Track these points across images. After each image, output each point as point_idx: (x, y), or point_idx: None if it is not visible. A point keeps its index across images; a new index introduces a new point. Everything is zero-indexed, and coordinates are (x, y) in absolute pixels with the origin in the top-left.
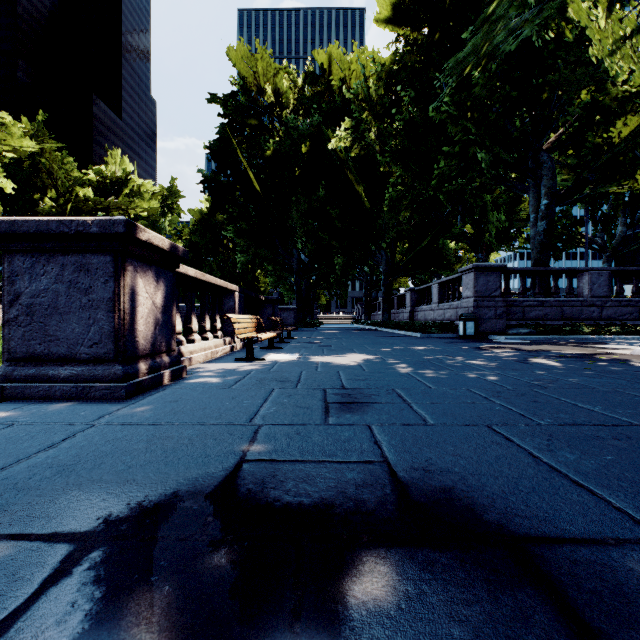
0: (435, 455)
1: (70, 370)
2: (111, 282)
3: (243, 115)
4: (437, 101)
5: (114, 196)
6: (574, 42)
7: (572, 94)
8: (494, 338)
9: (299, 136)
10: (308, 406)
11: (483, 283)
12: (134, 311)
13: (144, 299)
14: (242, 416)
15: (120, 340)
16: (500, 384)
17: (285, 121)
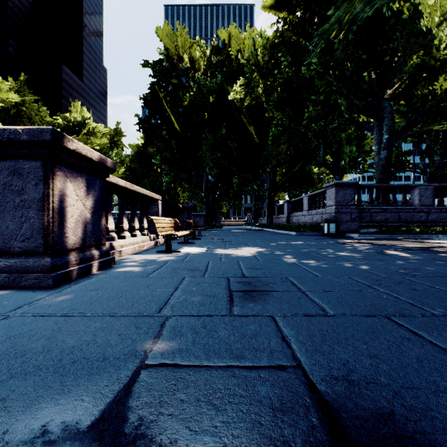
0: (350, 356)
1: (4, 262)
2: (41, 184)
3: (167, 76)
4: (310, 58)
5: (76, 135)
6: (408, 19)
7: (406, 57)
8: (350, 235)
9: (207, 91)
10: (214, 294)
11: (342, 195)
12: (64, 210)
13: (74, 201)
14: (152, 306)
15: (49, 235)
16: (374, 272)
17: (197, 80)
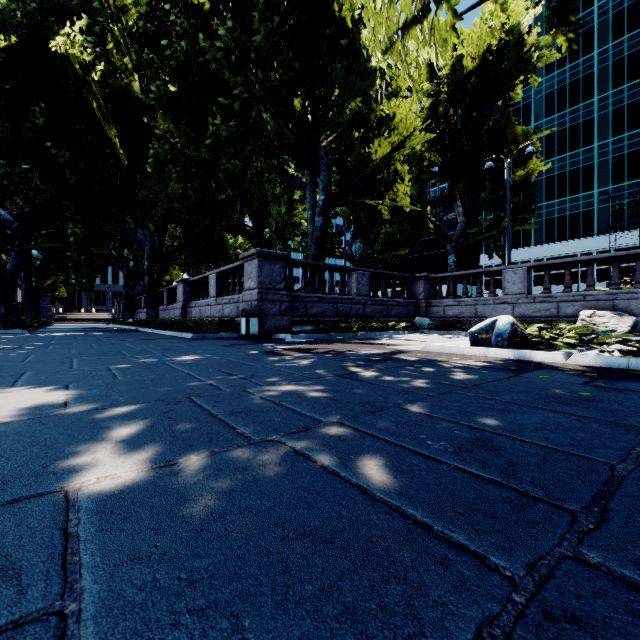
0: None
1: None
2: None
3: None
4: None
5: None
6: (347, 44)
7: (345, 96)
8: (280, 337)
9: None
10: None
11: (268, 273)
12: None
13: None
14: None
15: None
16: (444, 530)
17: None
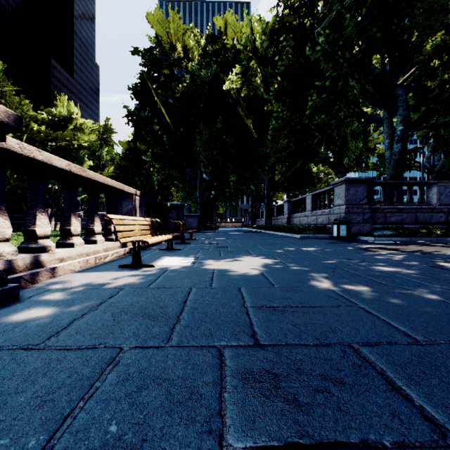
0: None
1: None
2: None
3: (158, 66)
4: (324, 23)
5: (62, 130)
6: None
7: (425, 38)
8: (363, 239)
9: (202, 82)
10: None
11: (353, 193)
12: None
13: None
14: None
15: None
16: None
17: (191, 70)
